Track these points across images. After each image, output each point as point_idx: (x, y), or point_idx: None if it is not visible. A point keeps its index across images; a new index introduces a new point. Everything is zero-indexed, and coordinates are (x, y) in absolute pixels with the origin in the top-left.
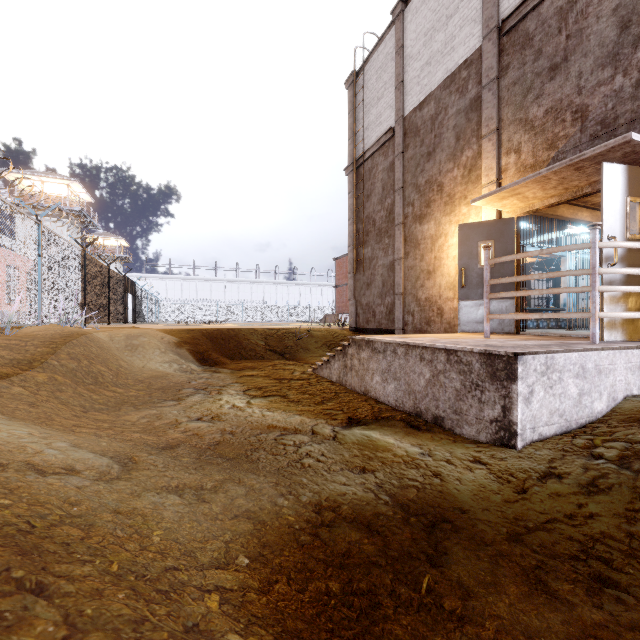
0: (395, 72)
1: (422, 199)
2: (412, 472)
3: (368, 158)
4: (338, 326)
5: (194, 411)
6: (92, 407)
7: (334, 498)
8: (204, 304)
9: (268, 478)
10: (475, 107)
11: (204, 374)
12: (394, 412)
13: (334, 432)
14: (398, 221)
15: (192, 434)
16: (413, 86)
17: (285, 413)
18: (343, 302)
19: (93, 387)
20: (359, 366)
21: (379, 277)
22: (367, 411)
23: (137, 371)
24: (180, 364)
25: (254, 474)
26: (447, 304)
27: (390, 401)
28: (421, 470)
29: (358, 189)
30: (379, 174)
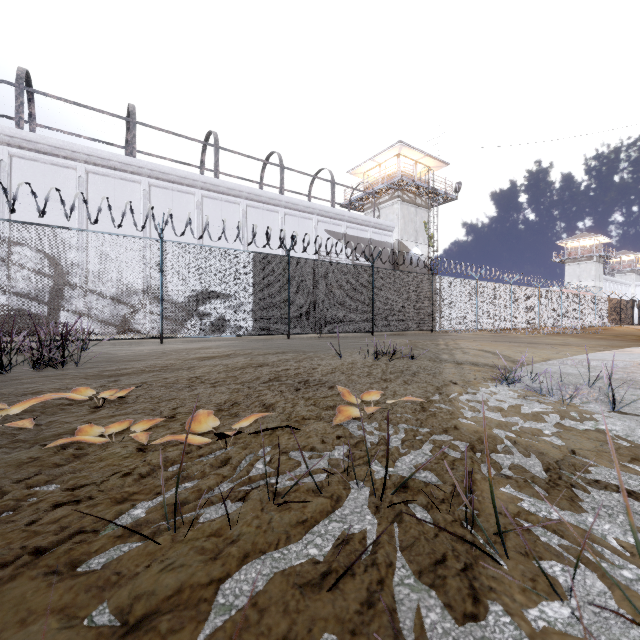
0: None
1: None
2: None
3: None
4: None
5: None
6: None
7: None
8: None
9: None
10: None
11: None
12: None
13: None
14: None
15: None
16: None
17: None
18: None
19: None
20: None
21: None
22: None
23: None
24: None
25: None
26: None
27: None
28: None
29: None
30: None
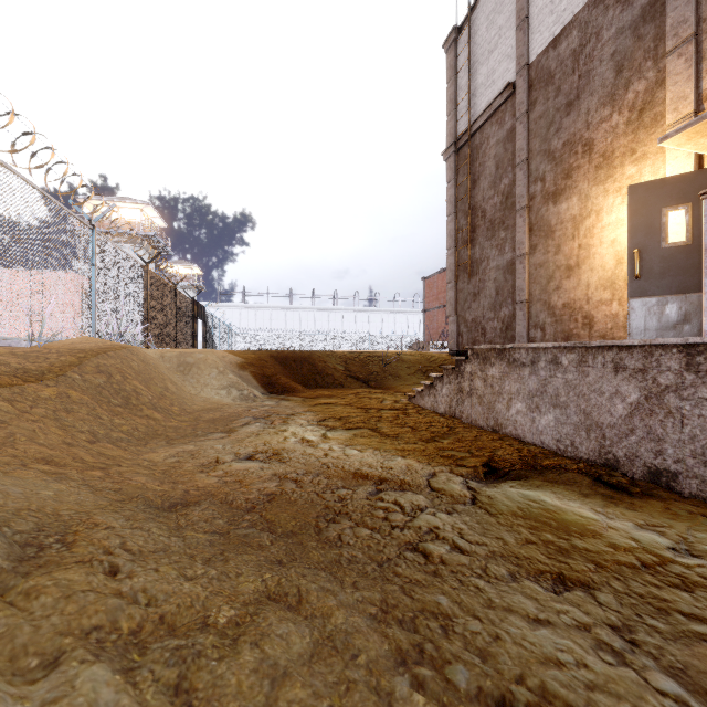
0: (515, 8)
1: (558, 169)
2: (682, 596)
3: (475, 132)
4: (435, 348)
5: (245, 445)
6: (107, 434)
7: (539, 678)
8: (278, 334)
9: (362, 594)
10: (651, 15)
11: (269, 401)
12: (560, 459)
13: (470, 490)
14: (520, 205)
15: (233, 481)
16: (543, 18)
17: (379, 453)
18: (433, 329)
19: (121, 409)
20: (484, 389)
21: (491, 283)
22: (512, 456)
23: (187, 394)
24: (240, 388)
25: (332, 579)
26: (600, 309)
27: (545, 441)
28: (701, 592)
29: (461, 175)
30: (491, 149)
